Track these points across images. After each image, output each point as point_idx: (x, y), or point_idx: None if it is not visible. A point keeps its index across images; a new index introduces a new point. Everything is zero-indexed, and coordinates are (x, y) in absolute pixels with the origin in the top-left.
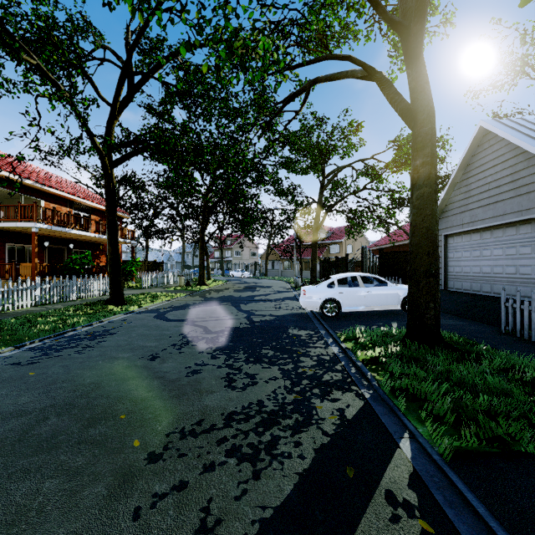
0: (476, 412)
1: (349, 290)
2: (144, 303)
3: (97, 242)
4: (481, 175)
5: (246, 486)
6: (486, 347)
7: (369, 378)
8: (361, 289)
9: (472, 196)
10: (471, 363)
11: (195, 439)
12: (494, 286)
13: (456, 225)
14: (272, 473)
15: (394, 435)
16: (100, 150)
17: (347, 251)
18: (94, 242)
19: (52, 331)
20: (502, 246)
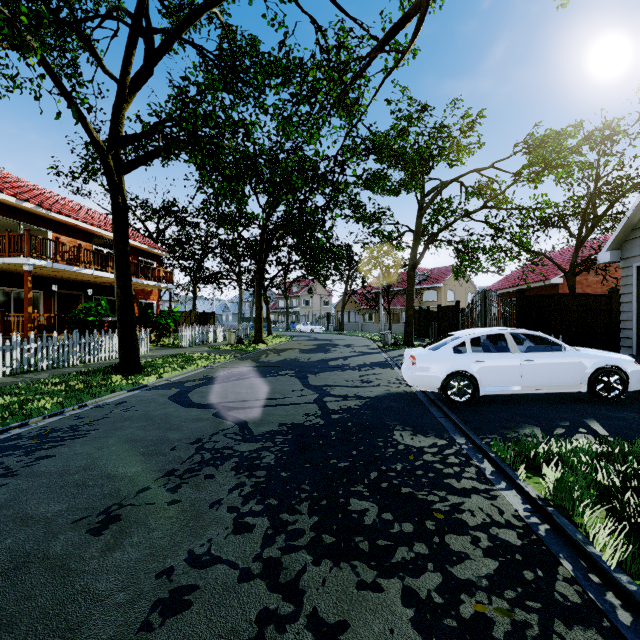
0: None
1: (493, 357)
2: (167, 372)
3: None
4: None
5: None
6: None
7: None
8: (514, 356)
9: None
10: None
11: None
12: None
13: None
14: None
15: None
16: (99, 144)
17: (447, 298)
18: None
19: None
20: None
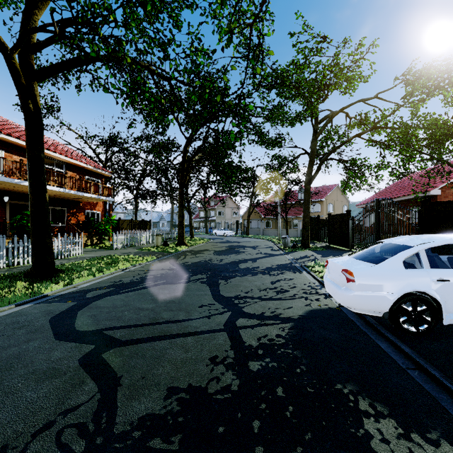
0: None
1: None
2: (79, 277)
3: (72, 198)
4: None
5: None
6: None
7: None
8: None
9: None
10: None
11: None
12: None
13: None
14: None
15: None
16: (0, 42)
17: (328, 210)
18: (71, 200)
19: None
20: None
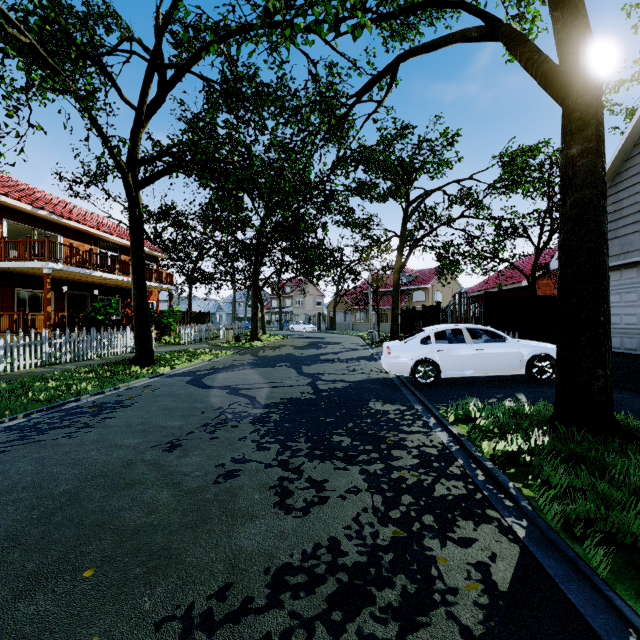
0: None
1: (452, 347)
2: (178, 364)
3: (127, 287)
4: (638, 187)
5: None
6: None
7: (514, 493)
8: (468, 346)
9: (624, 216)
10: None
11: (208, 639)
12: None
13: None
14: None
15: None
16: (121, 166)
17: (434, 299)
18: (125, 288)
19: (46, 402)
20: None
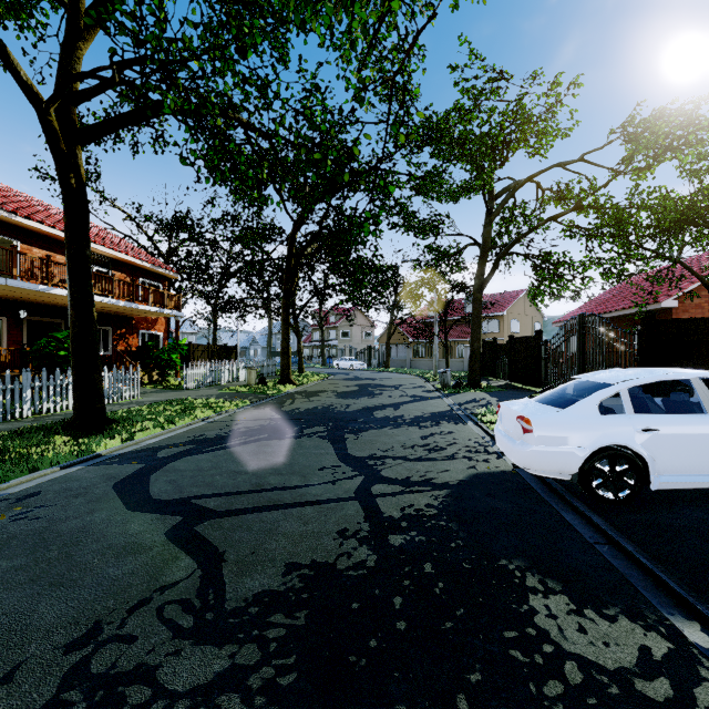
0: None
1: (675, 423)
2: (142, 430)
3: (119, 313)
4: None
5: None
6: None
7: None
8: None
9: None
10: None
11: None
12: None
13: None
14: None
15: None
16: (33, 92)
17: (510, 329)
18: (118, 314)
19: None
20: None
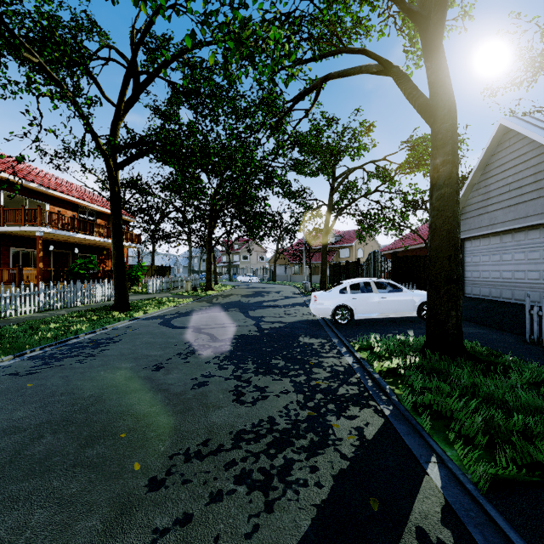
0: (510, 433)
1: (362, 296)
2: (149, 309)
3: (102, 246)
4: (501, 176)
5: (257, 520)
6: (512, 358)
7: (388, 392)
8: (375, 295)
9: (491, 197)
10: (499, 376)
11: (200, 462)
12: (515, 292)
13: (474, 228)
14: (286, 505)
15: (420, 459)
16: (105, 152)
17: (357, 255)
18: (100, 247)
19: (54, 338)
20: (524, 250)
